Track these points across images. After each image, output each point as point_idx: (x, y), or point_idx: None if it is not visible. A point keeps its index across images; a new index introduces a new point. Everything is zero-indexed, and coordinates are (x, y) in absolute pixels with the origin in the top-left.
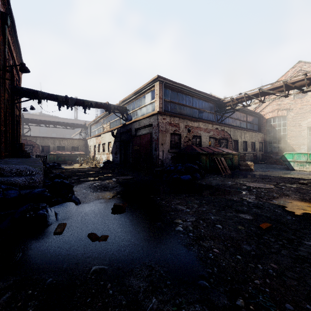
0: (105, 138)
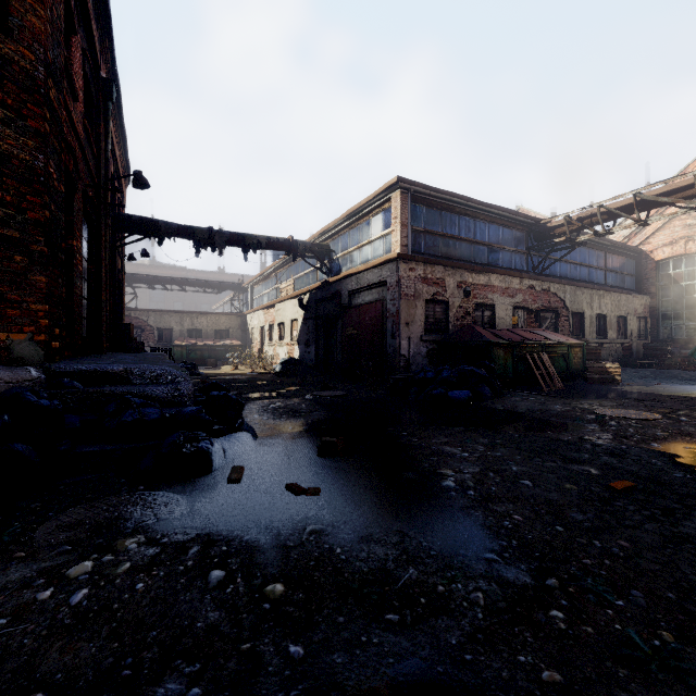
0: (284, 312)
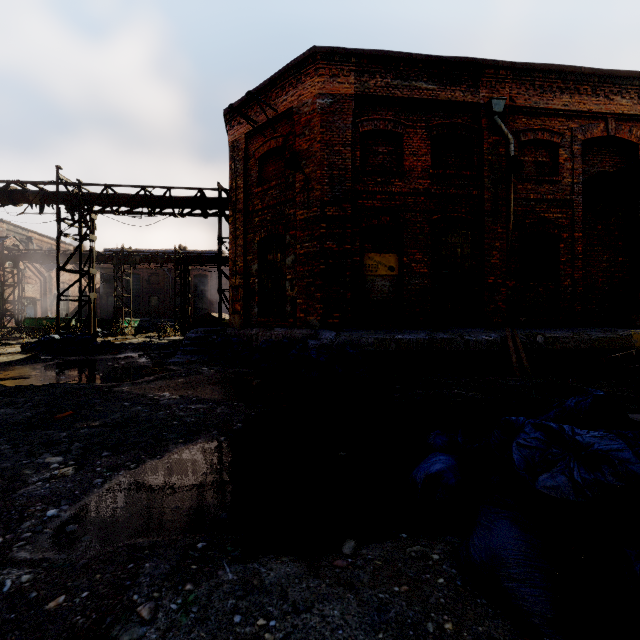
0: None
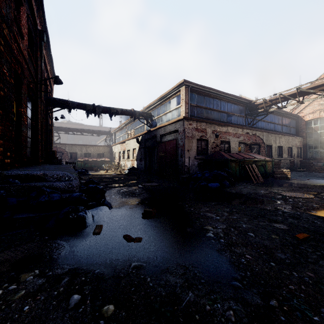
0: (129, 145)
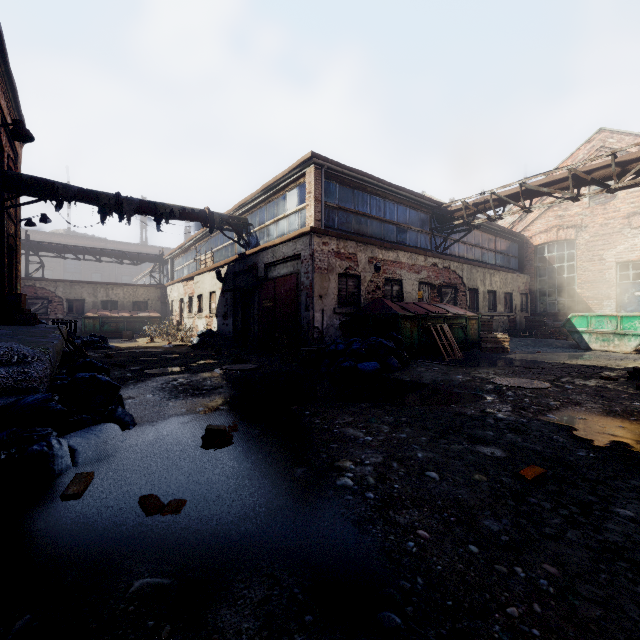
0: (202, 284)
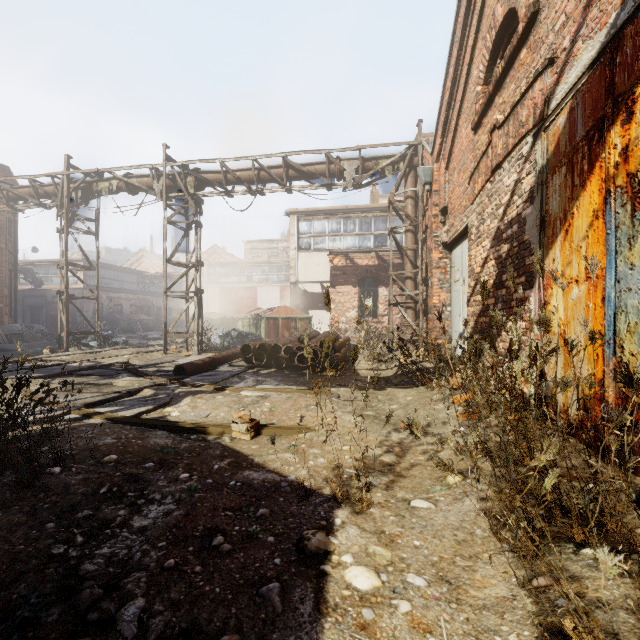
0: None
